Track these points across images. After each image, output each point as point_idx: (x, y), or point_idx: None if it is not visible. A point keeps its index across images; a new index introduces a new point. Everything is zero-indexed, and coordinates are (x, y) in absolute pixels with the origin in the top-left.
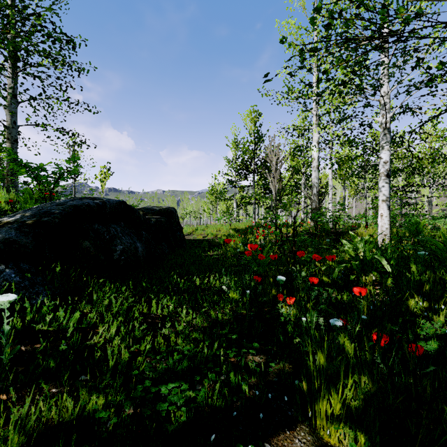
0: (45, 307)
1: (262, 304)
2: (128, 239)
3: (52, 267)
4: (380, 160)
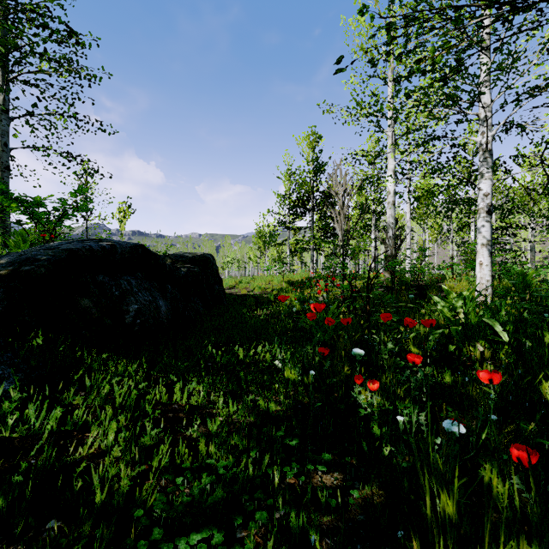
0: (6, 402)
1: (330, 387)
2: (146, 296)
3: (33, 337)
4: (479, 192)
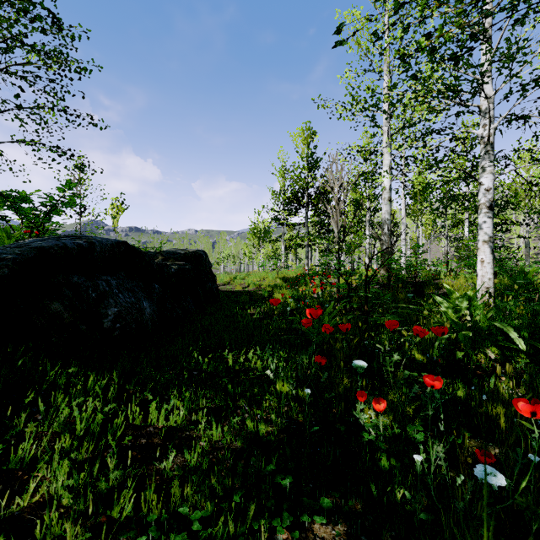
0: None
1: (328, 401)
2: (128, 297)
3: None
4: (481, 186)
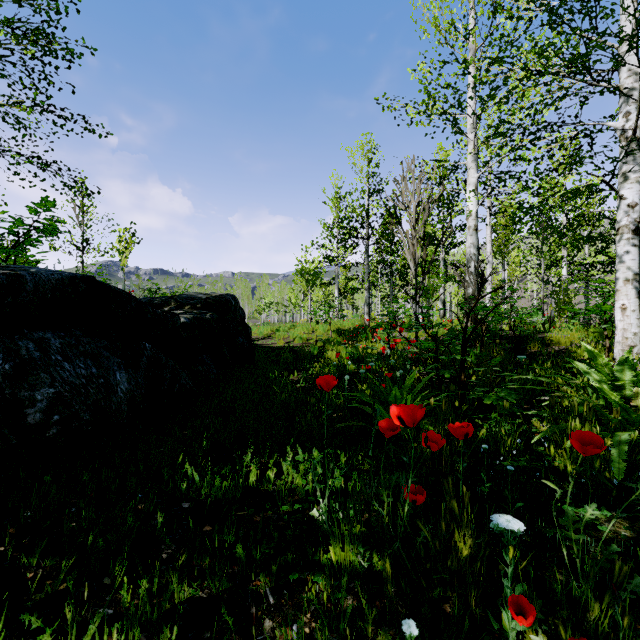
0: None
1: (432, 582)
2: (83, 368)
3: None
4: (622, 201)
